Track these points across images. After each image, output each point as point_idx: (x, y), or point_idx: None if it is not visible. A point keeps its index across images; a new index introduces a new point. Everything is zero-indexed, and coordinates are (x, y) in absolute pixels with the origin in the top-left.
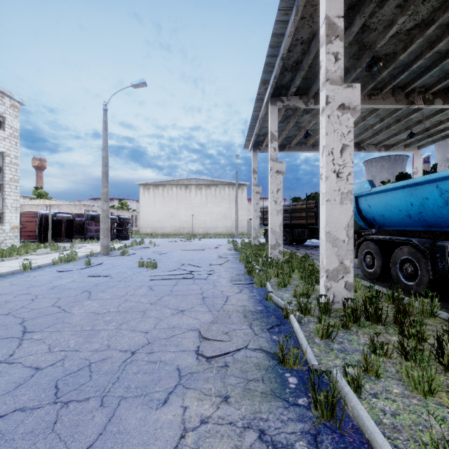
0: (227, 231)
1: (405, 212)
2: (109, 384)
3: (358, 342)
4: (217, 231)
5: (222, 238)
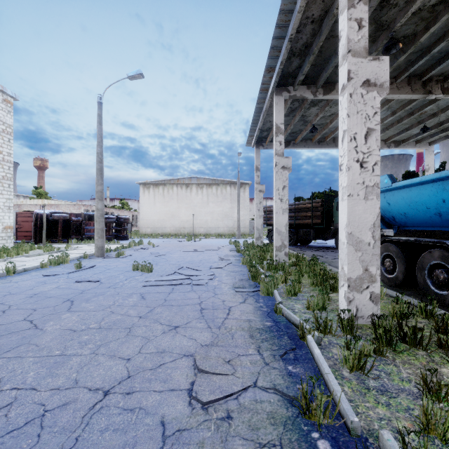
0: (229, 231)
1: (435, 209)
2: None
3: (400, 377)
4: (219, 231)
5: (224, 239)
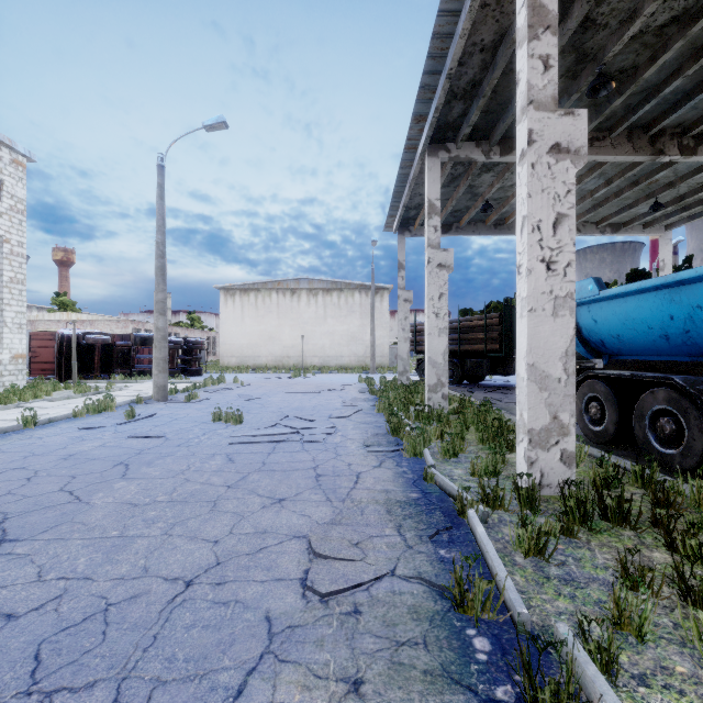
0: (358, 363)
1: (660, 330)
2: (137, 651)
3: (594, 563)
4: (342, 362)
5: (350, 374)
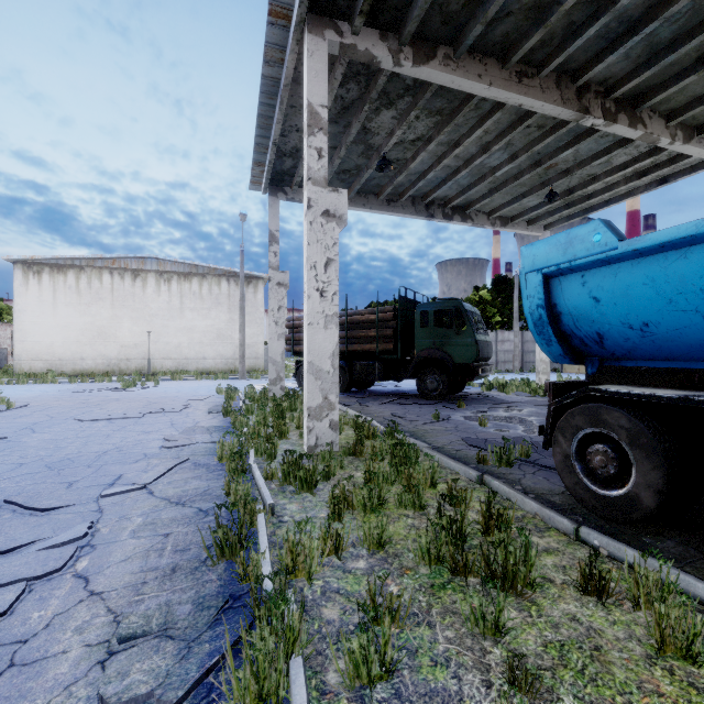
0: (226, 366)
1: None
2: None
3: None
4: (205, 365)
5: (212, 380)
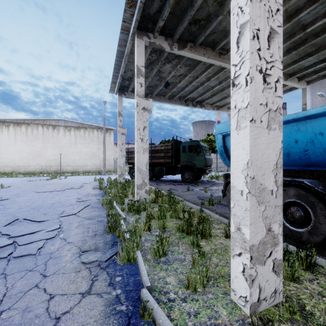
0: (96, 169)
1: (285, 150)
2: None
3: None
4: (86, 168)
5: (90, 176)
